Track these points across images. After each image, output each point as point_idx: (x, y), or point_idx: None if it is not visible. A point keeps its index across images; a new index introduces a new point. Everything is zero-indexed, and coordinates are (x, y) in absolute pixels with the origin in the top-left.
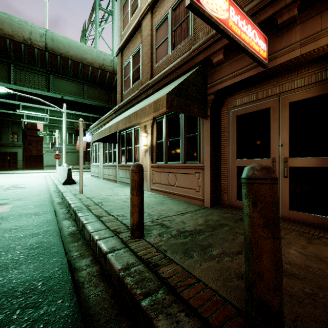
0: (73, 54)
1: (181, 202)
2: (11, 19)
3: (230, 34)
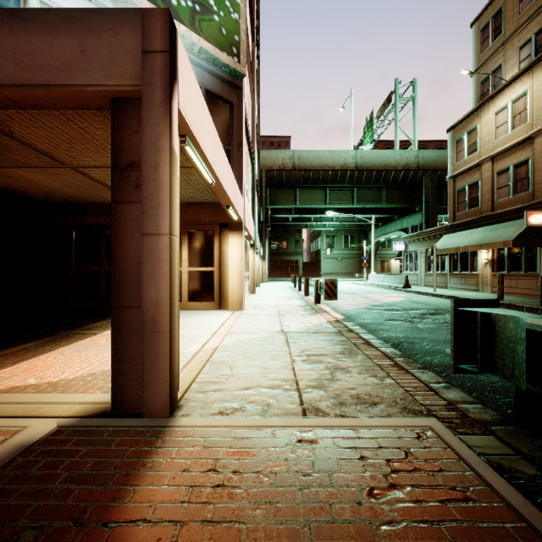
0: (377, 164)
1: (522, 297)
2: (333, 153)
3: None
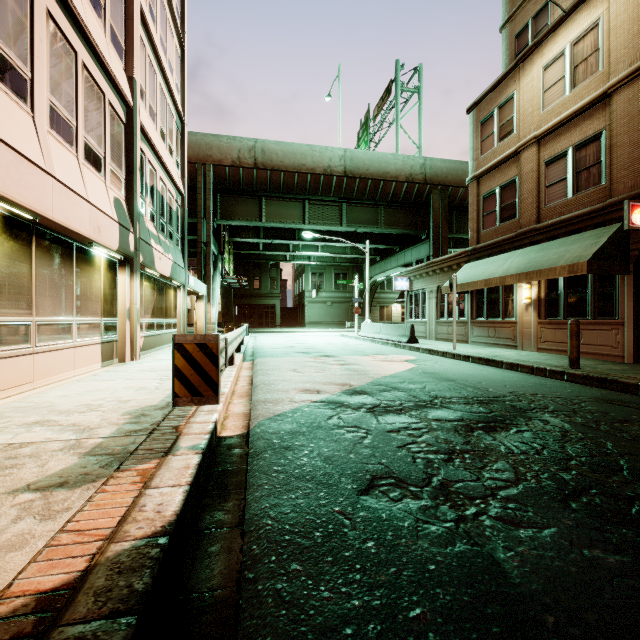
0: (373, 171)
1: (592, 359)
2: (313, 149)
3: None
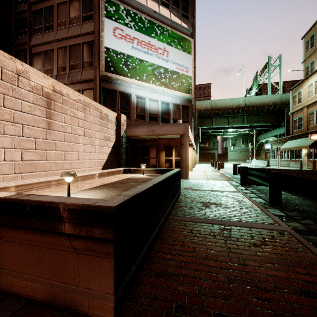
0: (257, 103)
1: None
2: (232, 100)
3: None
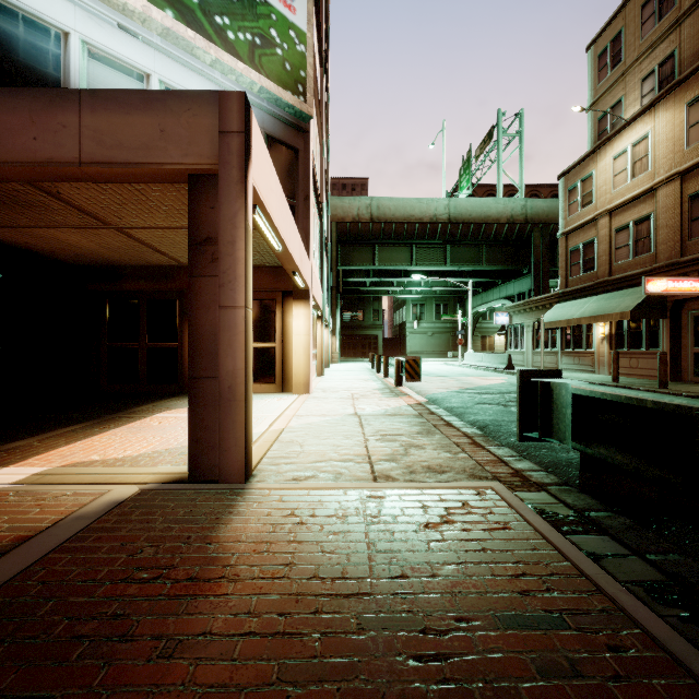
0: (475, 216)
1: (643, 379)
2: (420, 202)
3: (668, 294)
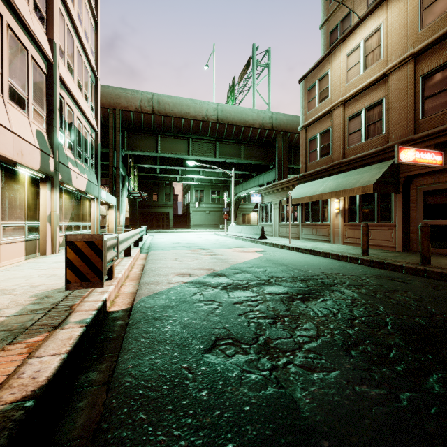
0: (237, 119)
1: (376, 249)
2: (195, 103)
3: (416, 164)
